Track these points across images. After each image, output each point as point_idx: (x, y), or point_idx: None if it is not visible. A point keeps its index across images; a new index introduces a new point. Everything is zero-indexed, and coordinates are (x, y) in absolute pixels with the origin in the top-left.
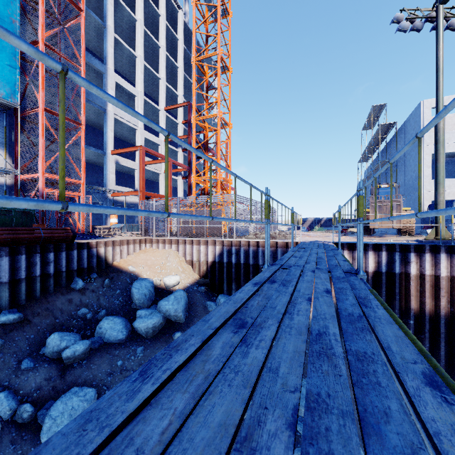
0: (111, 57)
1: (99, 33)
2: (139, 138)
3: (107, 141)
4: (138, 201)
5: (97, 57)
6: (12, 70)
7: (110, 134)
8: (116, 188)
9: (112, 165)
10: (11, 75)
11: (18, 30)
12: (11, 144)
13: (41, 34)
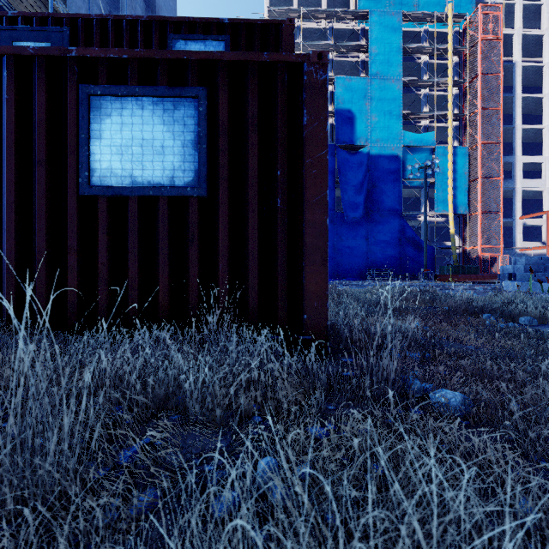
0: (519, 147)
1: (508, 132)
2: (546, 197)
3: (515, 211)
4: (545, 252)
5: (504, 144)
6: (465, 197)
7: (518, 205)
8: (523, 244)
9: (520, 227)
10: (464, 200)
11: (467, 176)
12: (460, 232)
13: (479, 174)
